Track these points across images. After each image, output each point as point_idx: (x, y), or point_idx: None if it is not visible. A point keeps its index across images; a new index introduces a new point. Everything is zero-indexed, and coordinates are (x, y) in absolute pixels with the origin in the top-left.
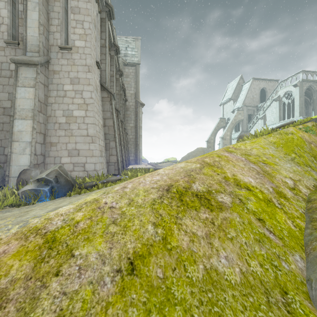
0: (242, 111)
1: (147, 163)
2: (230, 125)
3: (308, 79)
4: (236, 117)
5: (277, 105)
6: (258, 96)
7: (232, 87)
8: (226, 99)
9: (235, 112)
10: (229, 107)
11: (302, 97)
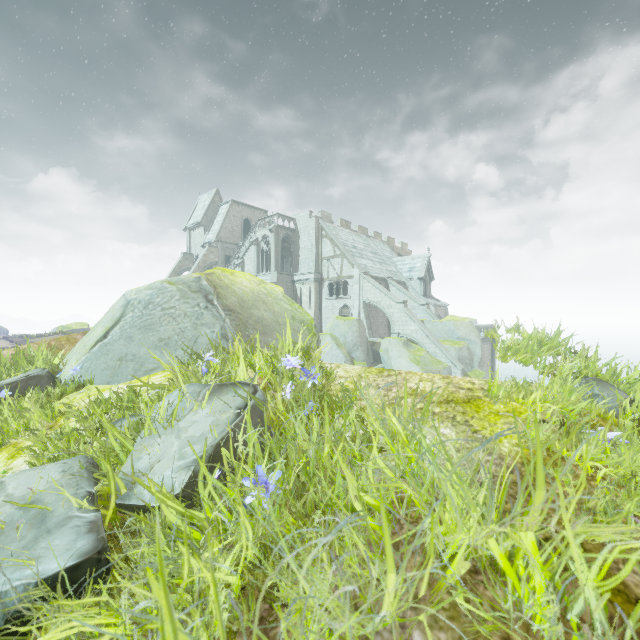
0: (216, 248)
1: (4, 338)
2: (196, 269)
3: (285, 227)
4: (206, 257)
5: (255, 250)
6: (241, 229)
7: (204, 205)
8: (193, 222)
9: (205, 248)
10: (198, 237)
11: (278, 247)
